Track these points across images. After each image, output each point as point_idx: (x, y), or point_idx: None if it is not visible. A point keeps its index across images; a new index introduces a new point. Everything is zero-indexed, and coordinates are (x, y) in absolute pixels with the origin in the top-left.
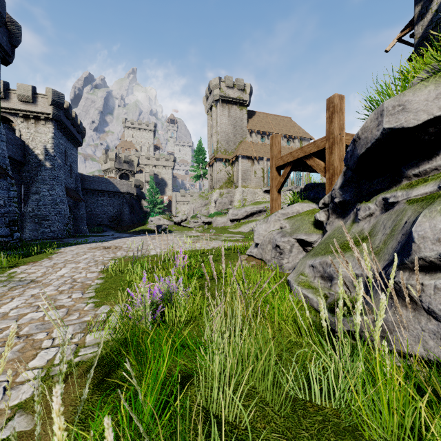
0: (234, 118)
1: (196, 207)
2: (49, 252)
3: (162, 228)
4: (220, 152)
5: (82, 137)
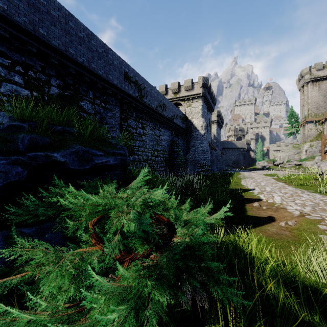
0: (324, 89)
1: (289, 155)
2: (236, 172)
3: (266, 167)
4: (311, 117)
5: (222, 124)
